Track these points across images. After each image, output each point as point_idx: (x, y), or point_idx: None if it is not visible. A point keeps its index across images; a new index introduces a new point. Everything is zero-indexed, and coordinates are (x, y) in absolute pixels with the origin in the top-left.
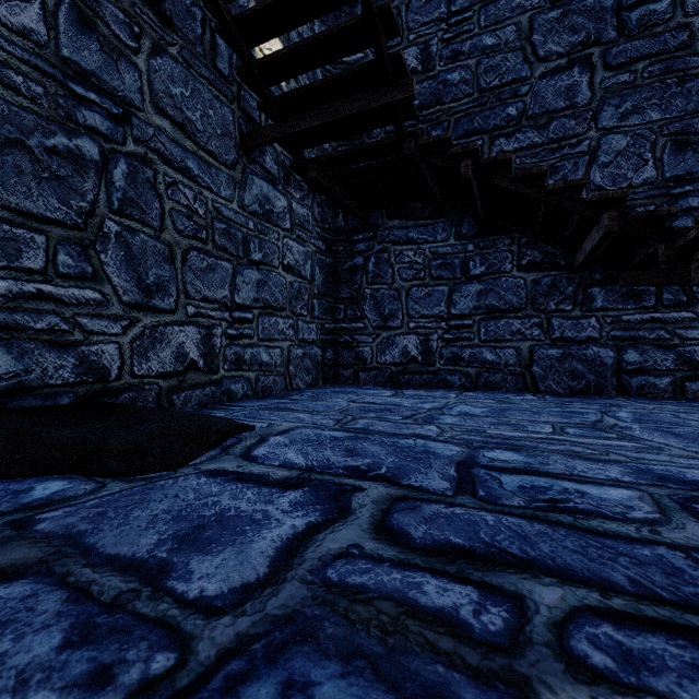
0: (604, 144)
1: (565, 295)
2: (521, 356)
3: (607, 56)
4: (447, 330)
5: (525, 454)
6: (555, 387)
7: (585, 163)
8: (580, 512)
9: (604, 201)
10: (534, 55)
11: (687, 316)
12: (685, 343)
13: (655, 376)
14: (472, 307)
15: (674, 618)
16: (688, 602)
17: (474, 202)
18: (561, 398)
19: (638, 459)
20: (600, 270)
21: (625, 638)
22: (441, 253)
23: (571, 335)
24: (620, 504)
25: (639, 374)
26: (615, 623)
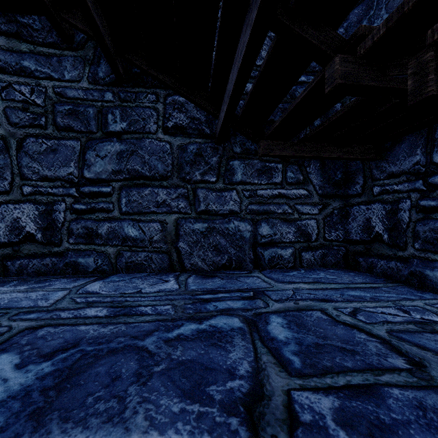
0: None
1: (210, 165)
2: (167, 231)
3: None
4: (78, 198)
5: None
6: (201, 264)
7: None
8: None
9: None
10: None
11: (303, 193)
12: (302, 217)
13: (282, 248)
14: (111, 171)
15: None
16: None
17: None
18: (205, 281)
19: None
20: (240, 143)
21: None
22: (71, 97)
23: (216, 208)
24: None
25: (270, 246)
26: None
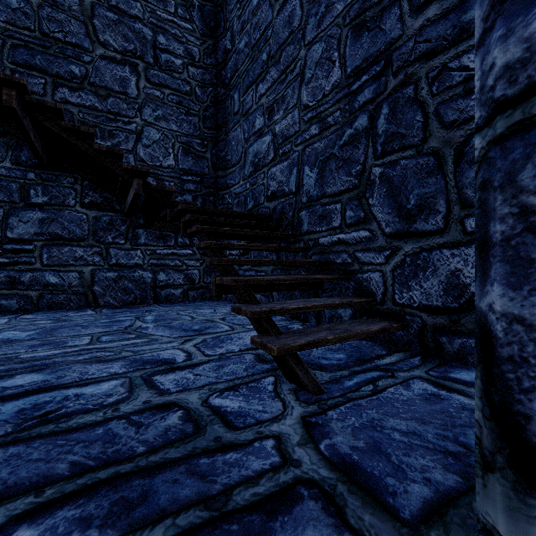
0: (146, 132)
1: (120, 232)
2: (84, 278)
3: (148, 72)
4: (1, 253)
5: (48, 372)
6: (112, 301)
7: (134, 139)
8: (66, 416)
9: (136, 171)
10: (96, 36)
11: (190, 252)
12: (189, 268)
13: (175, 288)
14: (33, 233)
15: (88, 482)
16: (107, 460)
17: (27, 134)
18: (115, 309)
19: (139, 351)
20: (143, 217)
21: (33, 529)
22: None
23: (124, 262)
24: (105, 394)
25: (166, 288)
26: (33, 518)
